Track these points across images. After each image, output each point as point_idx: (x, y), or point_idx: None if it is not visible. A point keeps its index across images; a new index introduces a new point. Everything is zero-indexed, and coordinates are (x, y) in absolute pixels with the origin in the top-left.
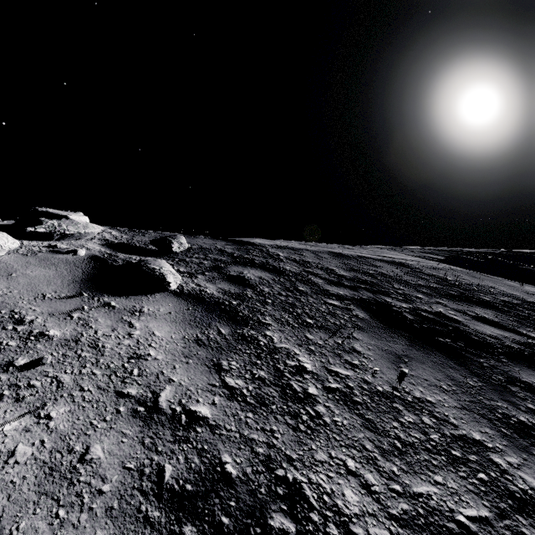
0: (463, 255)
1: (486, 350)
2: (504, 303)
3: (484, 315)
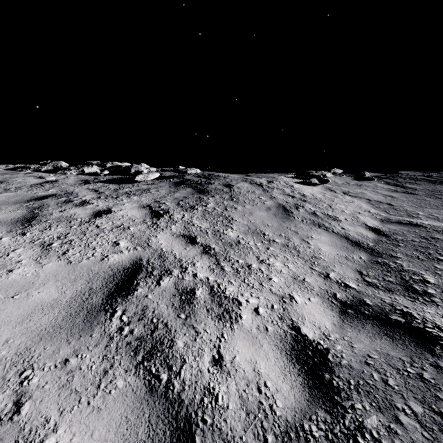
0: None
1: None
2: None
3: None
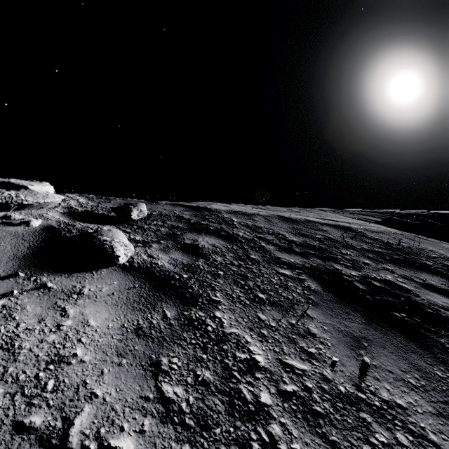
0: (397, 217)
1: (443, 326)
2: (447, 268)
3: (431, 282)
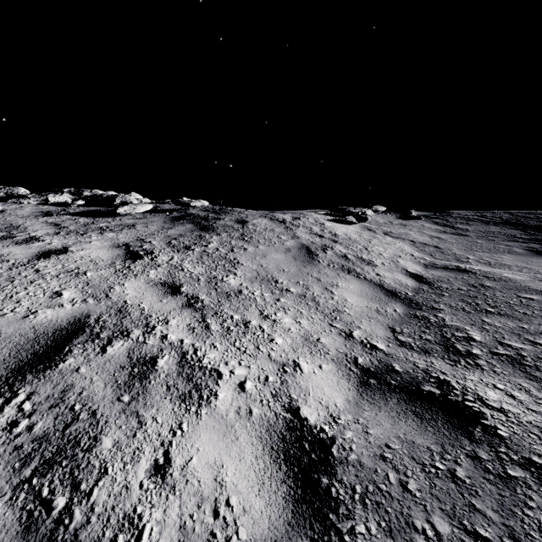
0: None
1: None
2: None
3: None
